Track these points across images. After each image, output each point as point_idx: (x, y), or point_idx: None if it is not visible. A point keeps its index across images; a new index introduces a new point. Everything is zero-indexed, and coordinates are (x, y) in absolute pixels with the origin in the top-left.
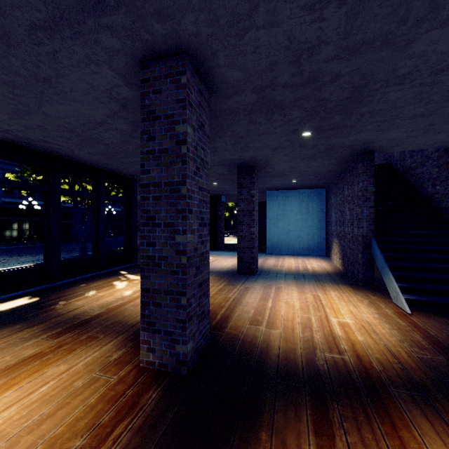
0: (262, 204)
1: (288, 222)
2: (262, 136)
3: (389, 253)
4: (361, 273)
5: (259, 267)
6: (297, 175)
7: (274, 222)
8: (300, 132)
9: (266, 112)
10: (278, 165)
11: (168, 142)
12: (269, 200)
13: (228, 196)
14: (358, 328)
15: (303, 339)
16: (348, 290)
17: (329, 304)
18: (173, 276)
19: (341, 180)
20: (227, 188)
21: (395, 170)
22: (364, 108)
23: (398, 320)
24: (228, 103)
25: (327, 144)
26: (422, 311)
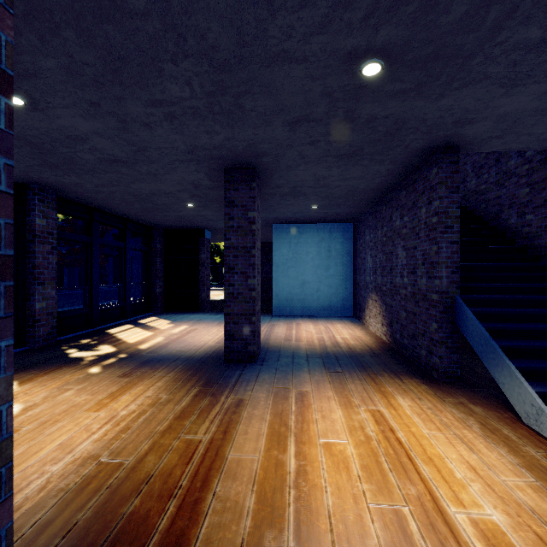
0: (264, 245)
1: (303, 269)
2: (272, 69)
3: (487, 322)
4: (438, 357)
5: (262, 343)
6: (321, 196)
7: (283, 270)
8: (358, 64)
9: None
10: (296, 169)
11: None
12: (276, 237)
13: (216, 232)
14: None
15: None
16: (424, 392)
17: (414, 441)
18: None
19: (386, 205)
20: (213, 216)
21: None
22: None
23: None
24: None
25: (394, 117)
26: None
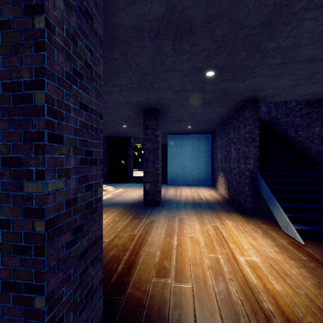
0: (163, 146)
1: (184, 159)
2: (167, 74)
3: (272, 186)
4: (249, 203)
5: (162, 198)
6: (192, 121)
7: (173, 160)
8: (204, 71)
9: (174, 37)
10: (179, 110)
11: (11, 10)
12: (169, 142)
13: (136, 139)
14: (268, 270)
15: (220, 298)
16: (240, 219)
17: (230, 236)
18: (19, 256)
19: (227, 126)
20: (135, 131)
21: (263, 121)
22: (271, 43)
23: (297, 253)
24: (130, 14)
25: (224, 89)
26: (309, 239)
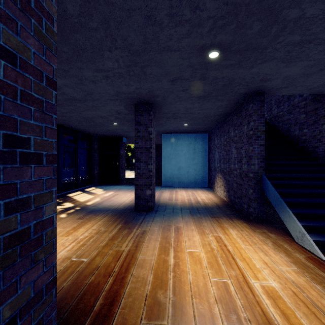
0: (157, 146)
1: (179, 160)
2: (161, 54)
3: (279, 189)
4: (253, 208)
5: (156, 202)
6: (189, 118)
7: (168, 160)
8: (206, 52)
9: None
10: (175, 104)
11: None
12: (164, 141)
13: (129, 138)
14: (293, 301)
15: None
16: (244, 227)
17: (236, 250)
18: None
19: (226, 124)
20: (127, 129)
21: None
22: (294, 10)
23: (321, 273)
24: None
25: (227, 77)
26: None
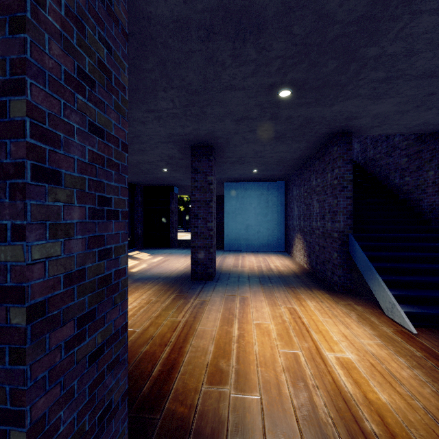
0: (218, 198)
1: (247, 216)
2: (224, 93)
3: (369, 252)
4: (338, 276)
5: (217, 269)
6: (259, 163)
7: (232, 216)
8: (276, 90)
9: (234, 38)
10: (241, 147)
11: None
12: (227, 192)
13: (182, 188)
14: (369, 372)
15: (301, 415)
16: (326, 298)
17: (312, 323)
18: None
19: (306, 170)
20: (180, 177)
21: (355, 163)
22: (373, 48)
23: (408, 346)
24: (170, 1)
25: (304, 116)
26: (423, 326)
